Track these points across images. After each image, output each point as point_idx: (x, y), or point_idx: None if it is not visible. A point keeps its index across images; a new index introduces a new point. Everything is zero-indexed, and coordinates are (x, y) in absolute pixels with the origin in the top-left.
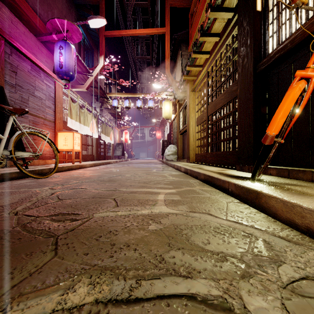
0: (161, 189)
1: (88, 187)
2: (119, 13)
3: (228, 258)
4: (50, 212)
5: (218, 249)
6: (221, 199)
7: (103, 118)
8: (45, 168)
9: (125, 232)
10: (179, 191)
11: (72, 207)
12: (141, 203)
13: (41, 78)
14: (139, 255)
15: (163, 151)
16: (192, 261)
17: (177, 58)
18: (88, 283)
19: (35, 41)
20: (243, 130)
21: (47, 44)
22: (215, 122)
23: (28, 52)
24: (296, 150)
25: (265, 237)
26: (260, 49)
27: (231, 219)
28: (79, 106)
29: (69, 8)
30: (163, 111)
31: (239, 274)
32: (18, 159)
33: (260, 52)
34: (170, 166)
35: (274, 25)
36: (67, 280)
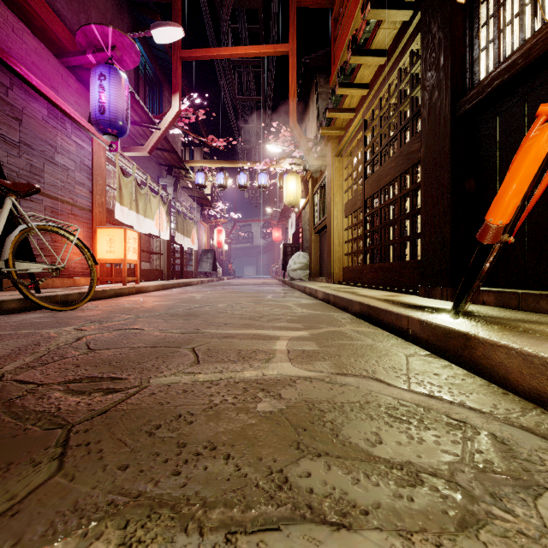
0: (281, 330)
1: (146, 326)
2: (208, 18)
3: (424, 477)
4: (67, 375)
5: (400, 457)
6: (394, 349)
7: (179, 206)
8: (73, 292)
9: (210, 417)
10: (315, 333)
11: (111, 365)
12: (244, 357)
13: (68, 131)
14: (234, 470)
15: (285, 264)
16: (347, 485)
17: (310, 98)
18: (118, 541)
19: (56, 66)
20: (431, 223)
21: (78, 72)
22: (379, 210)
23: (42, 84)
24: (533, 257)
25: (493, 429)
26: (464, 74)
27: (419, 389)
28: (135, 182)
29: (119, 8)
30: (285, 192)
31: (454, 517)
32: (25, 276)
33: (464, 79)
34: (297, 289)
35: (491, 27)
36: (73, 535)
